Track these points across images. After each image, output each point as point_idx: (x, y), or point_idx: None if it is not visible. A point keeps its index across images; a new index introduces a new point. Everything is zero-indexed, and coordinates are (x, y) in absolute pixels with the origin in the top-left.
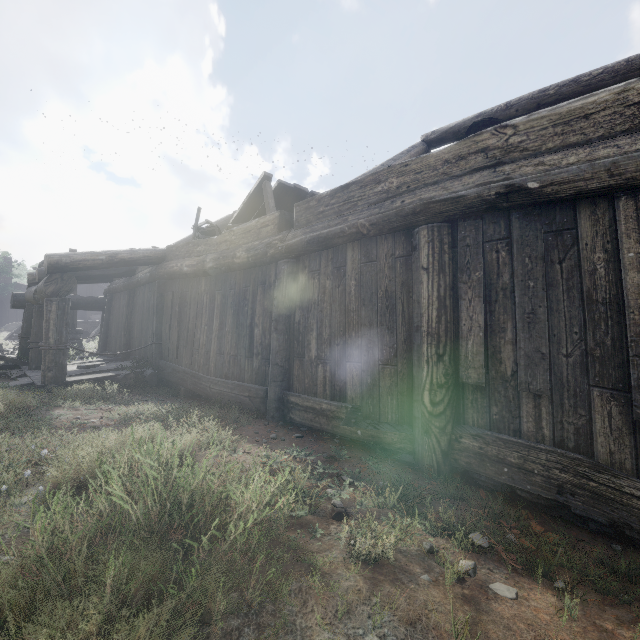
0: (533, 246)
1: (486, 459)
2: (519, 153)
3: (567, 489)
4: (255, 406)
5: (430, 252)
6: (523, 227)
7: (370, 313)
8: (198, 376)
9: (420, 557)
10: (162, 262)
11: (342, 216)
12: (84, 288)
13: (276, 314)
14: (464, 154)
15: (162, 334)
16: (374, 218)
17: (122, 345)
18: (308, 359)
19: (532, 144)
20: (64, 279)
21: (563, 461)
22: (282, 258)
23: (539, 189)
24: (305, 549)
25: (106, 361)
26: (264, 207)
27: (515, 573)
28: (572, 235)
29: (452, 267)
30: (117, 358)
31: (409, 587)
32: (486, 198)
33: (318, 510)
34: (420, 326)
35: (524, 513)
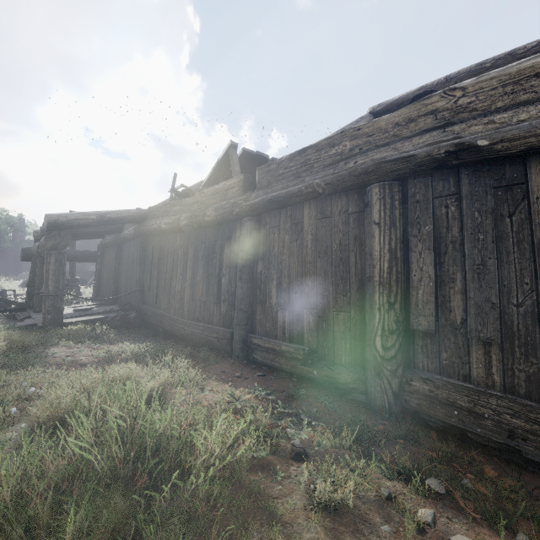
0: (482, 201)
1: (436, 402)
2: (468, 113)
3: (518, 434)
4: (222, 346)
5: (382, 208)
6: (472, 183)
7: (325, 264)
8: (174, 319)
9: (379, 504)
10: (144, 221)
11: (299, 177)
12: (83, 243)
13: (241, 265)
14: (414, 117)
15: (144, 282)
16: (329, 178)
17: (111, 291)
18: (269, 305)
19: (481, 104)
20: (61, 235)
21: (514, 407)
22: (246, 216)
23: (489, 146)
24: (266, 494)
25: (98, 305)
26: (231, 172)
27: (474, 523)
28: (522, 189)
29: (402, 222)
30: (107, 302)
31: (370, 539)
32: (436, 157)
33: (278, 450)
34: (372, 276)
35: (475, 456)
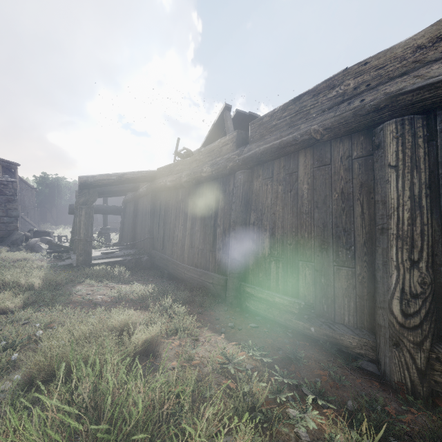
0: None
1: None
2: None
3: None
4: (217, 292)
5: (399, 148)
6: None
7: (324, 215)
8: (176, 263)
9: None
10: (154, 180)
11: (294, 126)
12: (116, 201)
13: (234, 216)
14: None
15: (154, 231)
16: (328, 122)
17: (130, 238)
18: (262, 256)
19: None
20: (90, 193)
21: None
22: (239, 169)
23: None
24: None
25: (120, 249)
26: (225, 133)
27: None
28: None
29: (428, 163)
30: (127, 247)
31: None
32: None
33: (279, 441)
34: (387, 228)
35: None
